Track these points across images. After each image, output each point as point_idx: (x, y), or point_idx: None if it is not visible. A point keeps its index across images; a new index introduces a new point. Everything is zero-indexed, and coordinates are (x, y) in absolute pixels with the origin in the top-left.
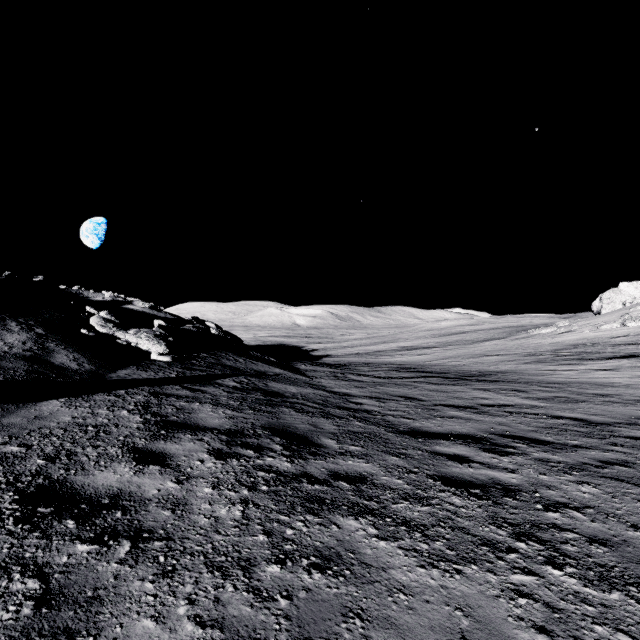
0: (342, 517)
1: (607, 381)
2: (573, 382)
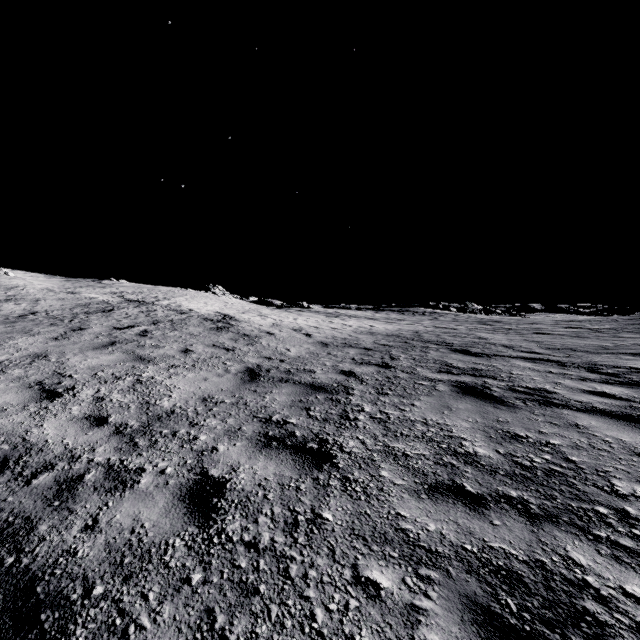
0: (635, 320)
1: (352, 332)
2: (375, 334)
